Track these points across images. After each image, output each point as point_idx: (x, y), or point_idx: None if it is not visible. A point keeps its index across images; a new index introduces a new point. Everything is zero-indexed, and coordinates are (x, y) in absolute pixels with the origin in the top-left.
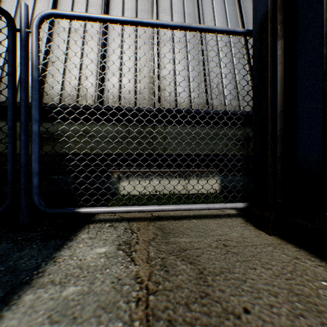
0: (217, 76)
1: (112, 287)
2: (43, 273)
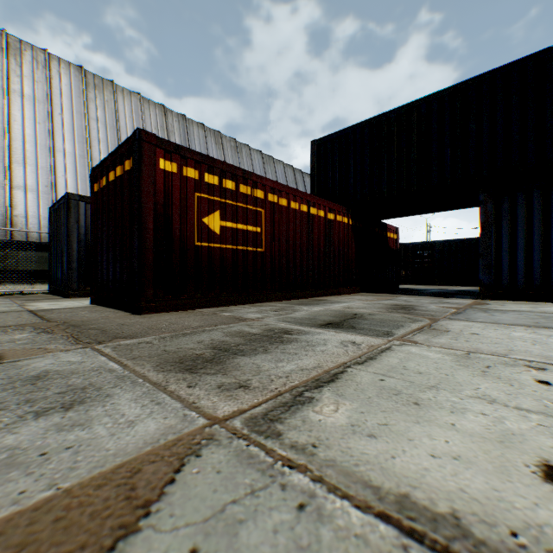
0: None
1: None
2: None
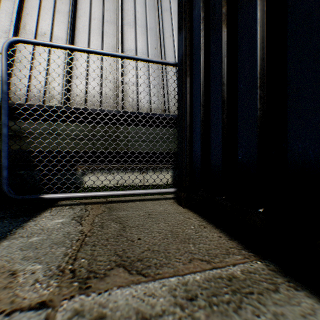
0: (174, 85)
1: (63, 236)
2: (14, 233)
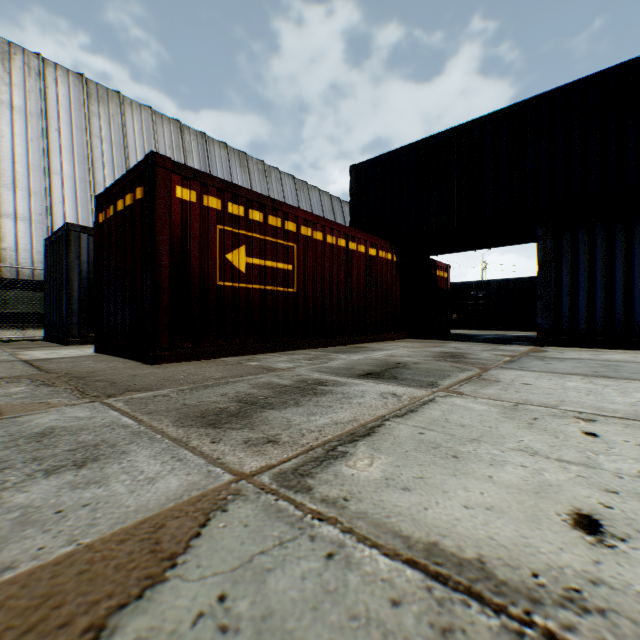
0: None
1: None
2: None
